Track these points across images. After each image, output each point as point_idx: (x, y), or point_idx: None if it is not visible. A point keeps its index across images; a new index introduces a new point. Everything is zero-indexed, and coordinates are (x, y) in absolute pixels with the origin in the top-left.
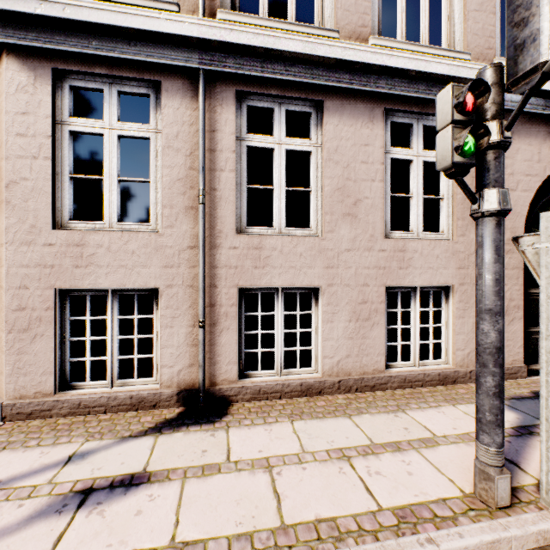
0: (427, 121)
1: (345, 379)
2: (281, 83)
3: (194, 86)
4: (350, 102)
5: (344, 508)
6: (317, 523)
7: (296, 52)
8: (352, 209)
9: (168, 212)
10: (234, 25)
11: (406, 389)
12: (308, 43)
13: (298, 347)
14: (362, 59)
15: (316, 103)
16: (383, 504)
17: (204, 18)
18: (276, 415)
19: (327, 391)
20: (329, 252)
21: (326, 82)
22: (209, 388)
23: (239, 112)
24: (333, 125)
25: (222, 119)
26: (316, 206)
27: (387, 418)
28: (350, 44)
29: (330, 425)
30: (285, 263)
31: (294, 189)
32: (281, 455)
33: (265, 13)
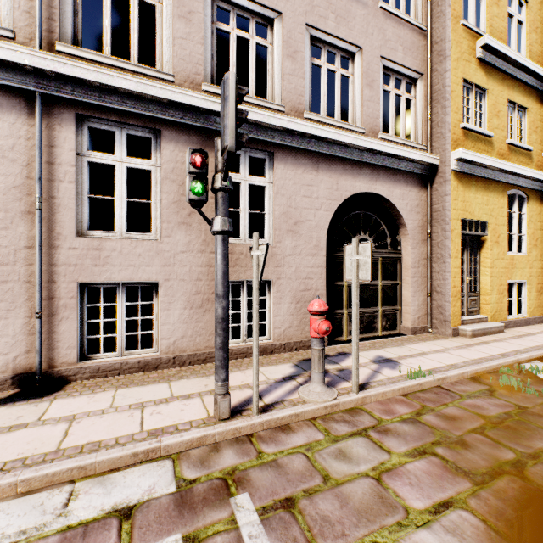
0: (253, 153)
1: (180, 355)
2: (121, 112)
3: (32, 105)
4: (185, 133)
5: (114, 434)
6: (86, 445)
7: (129, 90)
8: (187, 219)
9: (3, 215)
10: (68, 60)
11: (233, 360)
12: (141, 84)
13: (140, 332)
14: (189, 102)
15: (156, 131)
16: (146, 428)
17: (37, 50)
18: (106, 387)
19: (164, 366)
20: (166, 253)
21: (162, 116)
22: (47, 370)
23: (80, 131)
24: (169, 151)
25: (61, 136)
26: (156, 215)
27: (198, 380)
28: (179, 89)
29: (148, 389)
30: (125, 262)
31: (135, 200)
32: (89, 411)
33: (108, 49)
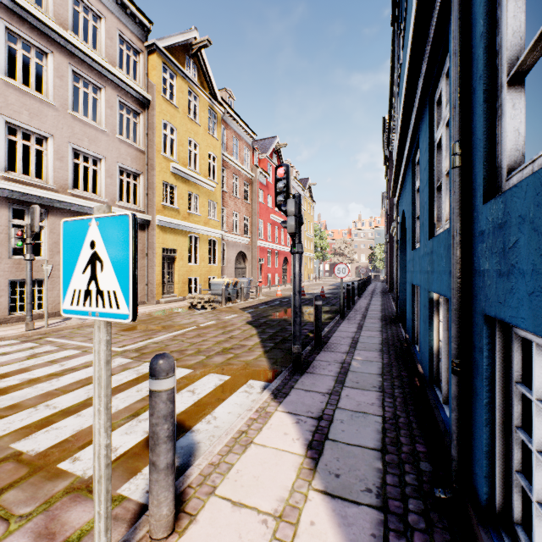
0: None
1: None
2: None
3: None
4: None
5: None
6: None
7: None
8: None
9: None
10: None
11: (21, 322)
12: None
13: None
14: None
15: None
16: None
17: None
18: None
19: None
20: None
21: None
22: None
23: None
24: None
25: None
26: None
27: (4, 328)
28: None
29: None
30: None
31: None
32: None
33: None
